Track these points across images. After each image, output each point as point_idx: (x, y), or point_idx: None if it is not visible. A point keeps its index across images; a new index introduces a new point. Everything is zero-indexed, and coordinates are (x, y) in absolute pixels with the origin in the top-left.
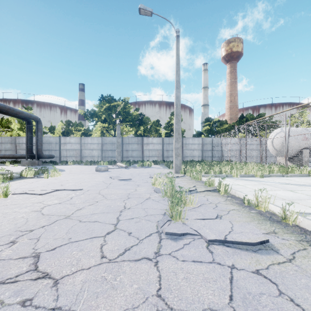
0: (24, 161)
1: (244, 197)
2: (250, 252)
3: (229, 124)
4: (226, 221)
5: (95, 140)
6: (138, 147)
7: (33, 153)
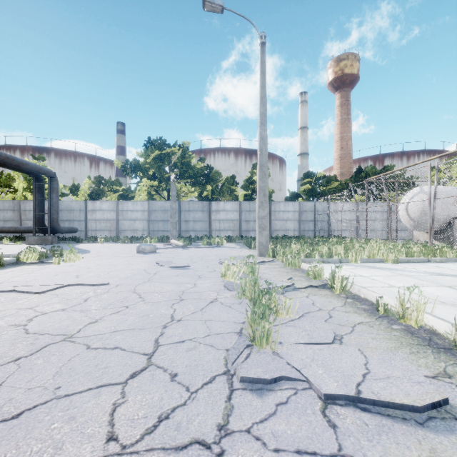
0: (30, 237)
1: (377, 300)
2: (412, 427)
3: (339, 182)
4: (353, 350)
5: (138, 205)
6: (203, 217)
7: (44, 225)
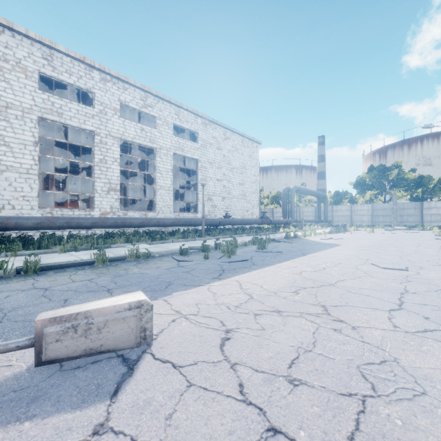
0: (317, 224)
1: None
2: None
3: None
4: None
5: (364, 207)
6: (415, 212)
7: (321, 219)
